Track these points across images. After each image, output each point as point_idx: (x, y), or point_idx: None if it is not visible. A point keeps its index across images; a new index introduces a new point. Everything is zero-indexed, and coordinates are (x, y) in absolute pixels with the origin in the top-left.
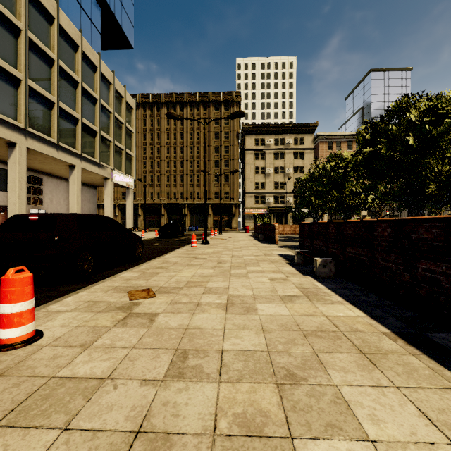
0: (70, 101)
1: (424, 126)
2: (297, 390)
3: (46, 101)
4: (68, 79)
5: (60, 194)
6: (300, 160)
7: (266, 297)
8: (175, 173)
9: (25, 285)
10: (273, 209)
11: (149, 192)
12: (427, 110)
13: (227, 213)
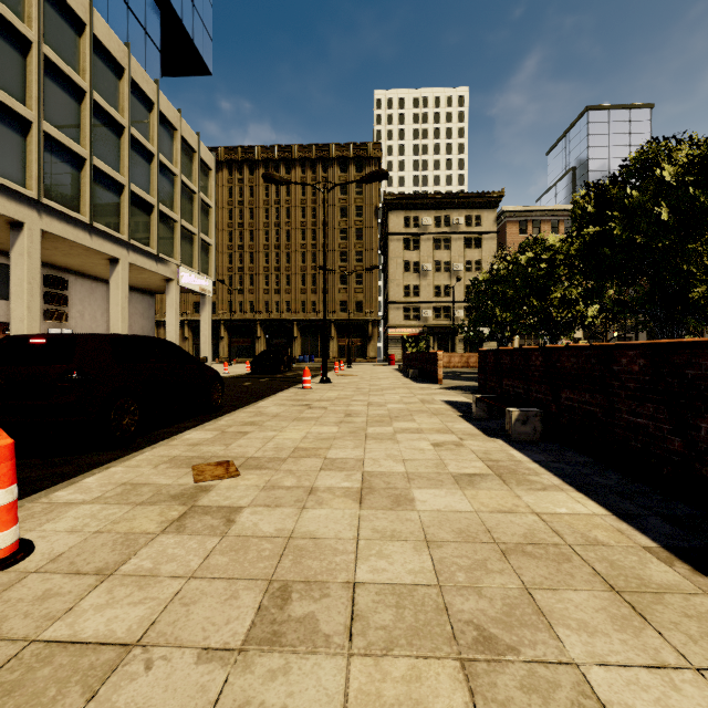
0: (110, 157)
1: (686, 190)
2: (502, 676)
3: (72, 156)
4: (107, 121)
5: (96, 305)
6: (476, 250)
7: (428, 476)
8: (278, 272)
9: None
10: (432, 328)
11: (237, 301)
12: (691, 163)
13: (359, 334)
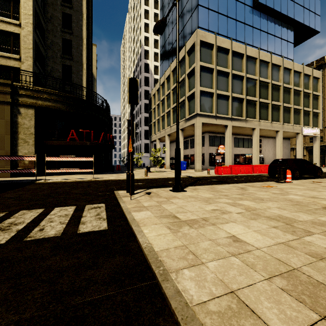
0: (276, 98)
1: None
2: None
3: (266, 104)
4: (275, 87)
5: (269, 146)
6: None
7: None
8: None
9: (290, 172)
10: None
11: None
12: None
13: None
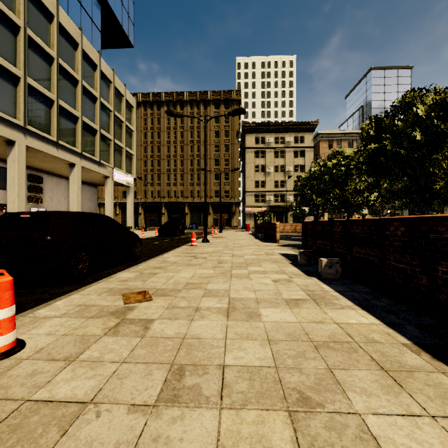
0: (69, 100)
1: (432, 121)
2: (314, 421)
3: (45, 99)
4: (67, 77)
5: (60, 193)
6: (300, 158)
7: (269, 300)
8: (176, 172)
9: (4, 290)
10: (273, 208)
11: (150, 190)
12: (435, 104)
13: (227, 211)
